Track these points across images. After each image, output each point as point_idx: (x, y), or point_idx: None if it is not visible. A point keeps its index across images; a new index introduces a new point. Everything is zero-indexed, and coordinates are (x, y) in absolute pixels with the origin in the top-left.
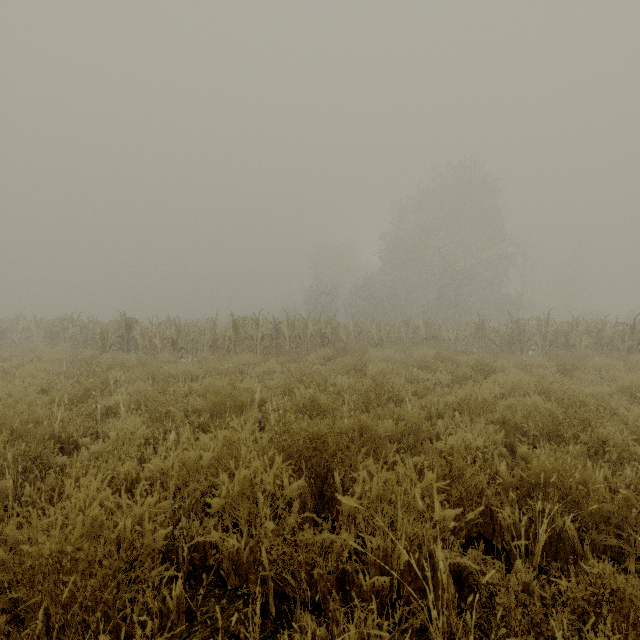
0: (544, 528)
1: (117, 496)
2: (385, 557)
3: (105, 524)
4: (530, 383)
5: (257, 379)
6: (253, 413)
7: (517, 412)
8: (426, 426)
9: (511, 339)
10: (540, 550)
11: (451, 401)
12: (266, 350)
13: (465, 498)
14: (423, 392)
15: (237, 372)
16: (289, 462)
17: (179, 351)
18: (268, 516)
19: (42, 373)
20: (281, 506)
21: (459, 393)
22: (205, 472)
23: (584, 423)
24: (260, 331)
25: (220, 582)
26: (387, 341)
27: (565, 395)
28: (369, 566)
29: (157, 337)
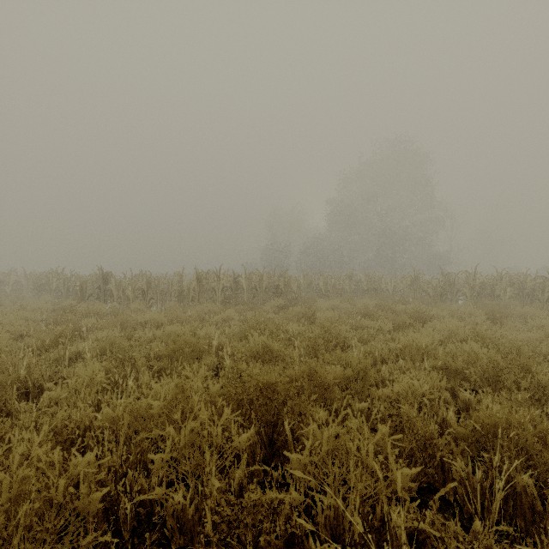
0: (501, 484)
1: (51, 455)
2: (336, 517)
3: (34, 487)
4: (466, 330)
5: (217, 326)
6: (210, 358)
7: (457, 358)
8: (373, 372)
9: (443, 290)
10: (497, 507)
11: (394, 347)
12: (226, 300)
13: (416, 449)
14: (367, 338)
15: (198, 320)
16: (238, 412)
17: (149, 301)
18: (214, 473)
19: (20, 321)
20: (229, 459)
21: (402, 340)
22: (156, 421)
23: (524, 369)
24: (221, 283)
25: (164, 540)
26: (333, 292)
27: (498, 341)
28: (319, 527)
29: (129, 288)
